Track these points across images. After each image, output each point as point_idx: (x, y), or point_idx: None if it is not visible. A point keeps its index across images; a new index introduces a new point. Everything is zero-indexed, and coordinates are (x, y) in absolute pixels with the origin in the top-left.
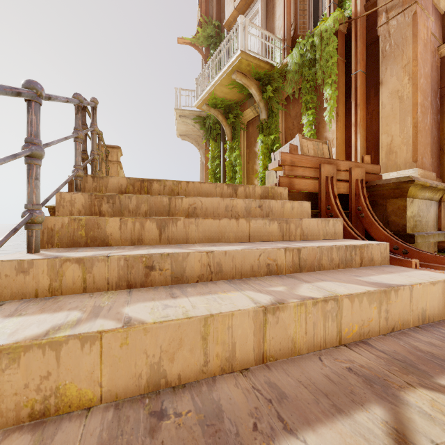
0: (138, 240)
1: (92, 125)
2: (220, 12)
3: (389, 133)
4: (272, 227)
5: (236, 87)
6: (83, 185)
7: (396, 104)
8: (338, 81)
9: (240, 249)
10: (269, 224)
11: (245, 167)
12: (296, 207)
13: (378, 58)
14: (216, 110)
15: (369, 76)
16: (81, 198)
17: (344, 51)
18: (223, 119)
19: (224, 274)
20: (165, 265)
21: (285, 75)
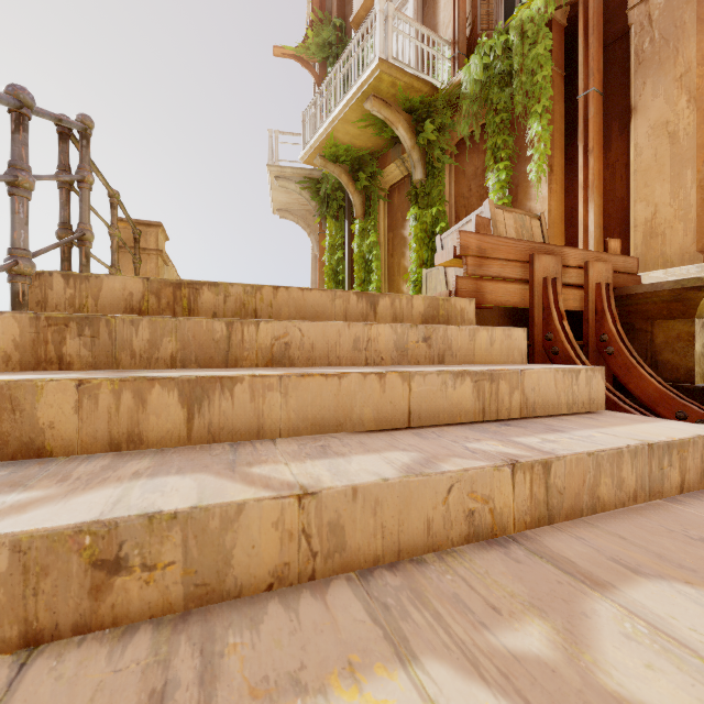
0: (130, 438)
1: (80, 170)
2: (343, 3)
3: (650, 200)
4: (461, 391)
5: (371, 126)
6: (43, 293)
7: (664, 147)
8: (552, 110)
9: (397, 479)
10: (453, 383)
11: (387, 264)
12: (499, 340)
13: (626, 67)
14: (337, 167)
15: (609, 100)
16: (10, 325)
17: (563, 57)
18: (349, 182)
19: (352, 556)
20: (162, 552)
21: (456, 103)
